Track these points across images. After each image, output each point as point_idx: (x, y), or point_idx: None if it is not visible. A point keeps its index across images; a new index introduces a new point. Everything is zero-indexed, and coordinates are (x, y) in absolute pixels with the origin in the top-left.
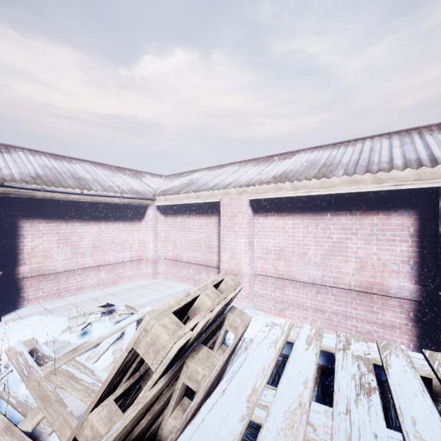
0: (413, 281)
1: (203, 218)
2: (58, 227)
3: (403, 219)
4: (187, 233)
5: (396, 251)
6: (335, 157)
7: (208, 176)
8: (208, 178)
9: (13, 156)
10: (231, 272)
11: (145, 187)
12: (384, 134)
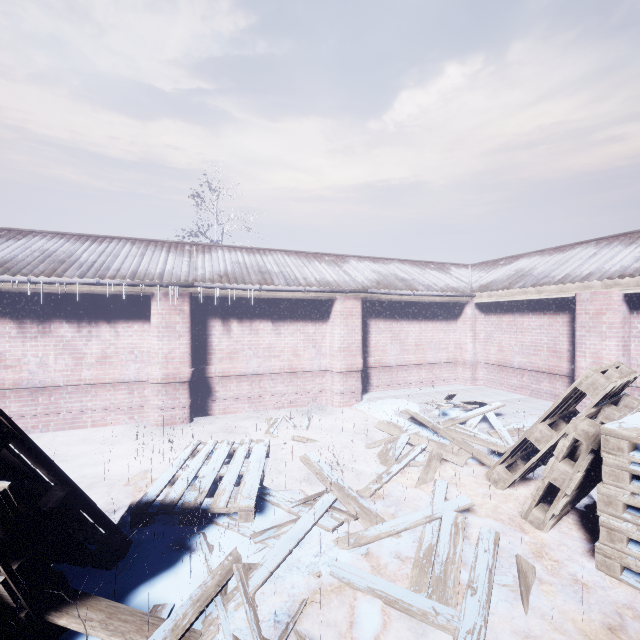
0: None
1: (544, 317)
2: (391, 325)
3: None
4: (518, 335)
5: None
6: None
7: (545, 263)
8: (547, 266)
9: (351, 265)
10: None
11: (457, 282)
12: None
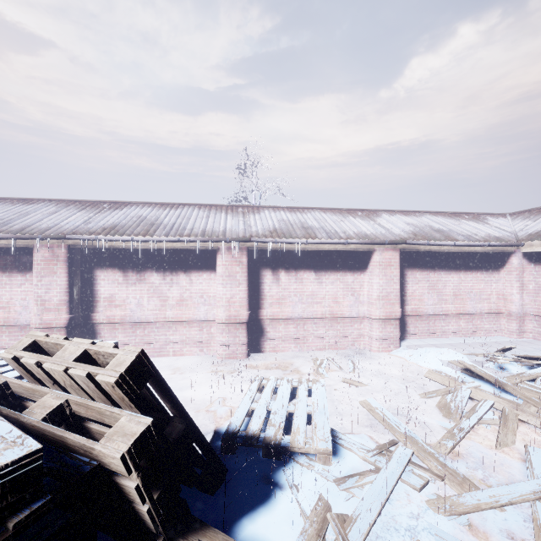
0: None
1: None
2: (428, 275)
3: None
4: None
5: None
6: None
7: None
8: None
9: (384, 219)
10: None
11: (498, 231)
12: None
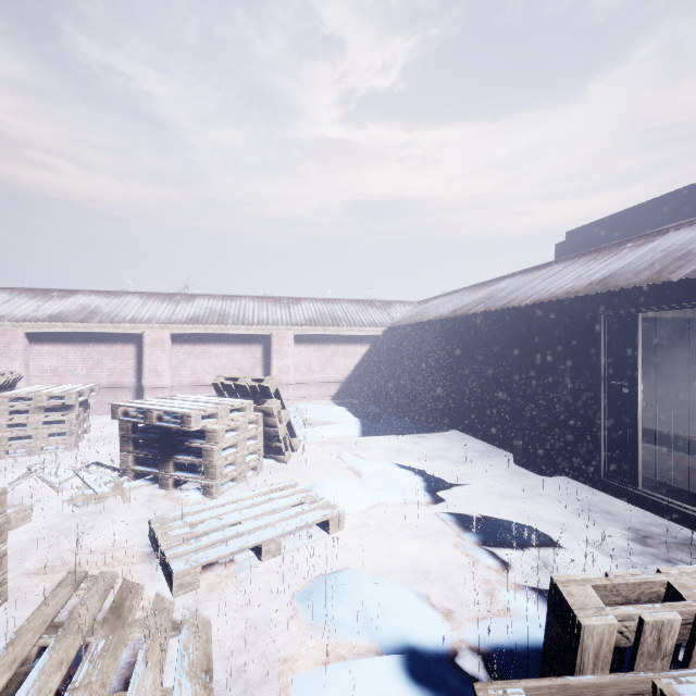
0: (136, 378)
1: None
2: None
3: (131, 347)
4: None
5: (128, 363)
6: (102, 306)
7: None
8: None
9: None
10: None
11: None
12: (141, 293)
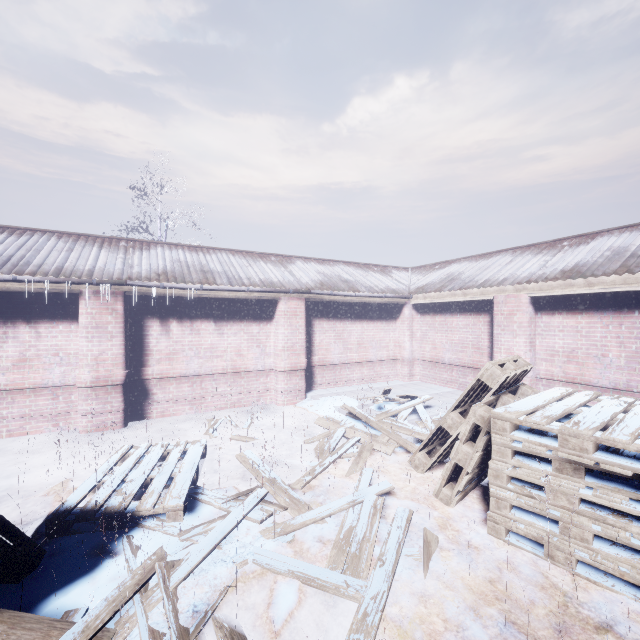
0: None
1: (470, 317)
2: (334, 325)
3: None
4: (448, 333)
5: None
6: None
7: (472, 269)
8: (473, 272)
9: (297, 266)
10: None
11: (397, 284)
12: None
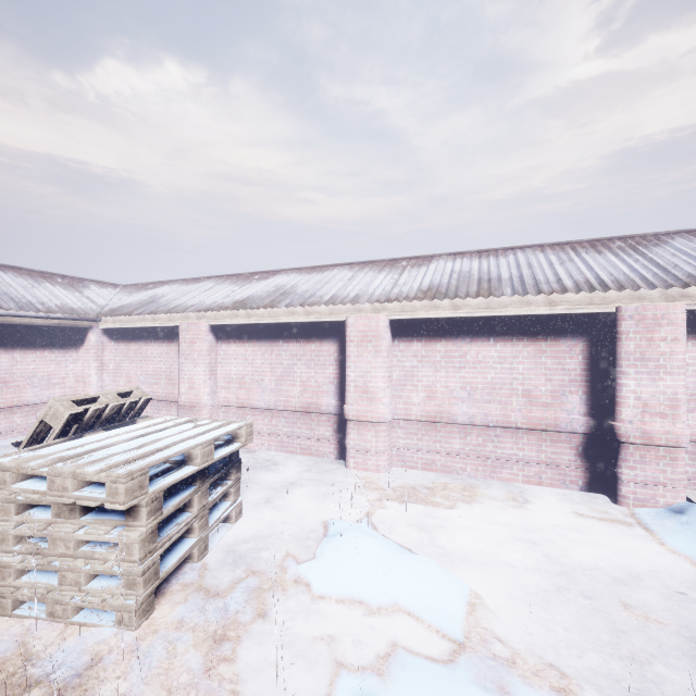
0: (337, 398)
1: (164, 345)
2: None
3: (331, 346)
4: (144, 364)
5: (327, 373)
6: (298, 285)
7: (176, 292)
8: (175, 295)
9: None
10: (190, 404)
11: (87, 302)
12: (352, 264)
